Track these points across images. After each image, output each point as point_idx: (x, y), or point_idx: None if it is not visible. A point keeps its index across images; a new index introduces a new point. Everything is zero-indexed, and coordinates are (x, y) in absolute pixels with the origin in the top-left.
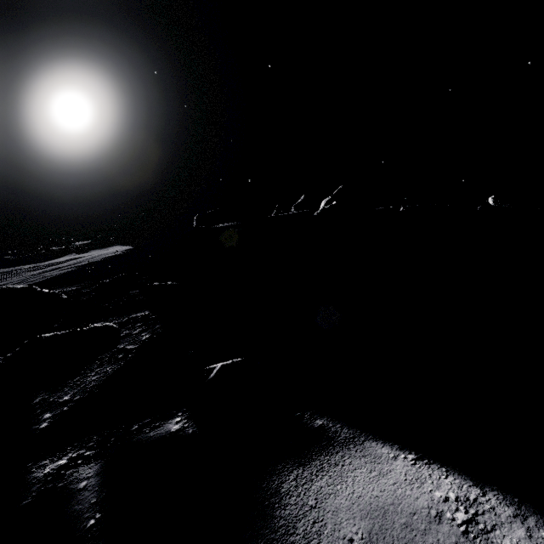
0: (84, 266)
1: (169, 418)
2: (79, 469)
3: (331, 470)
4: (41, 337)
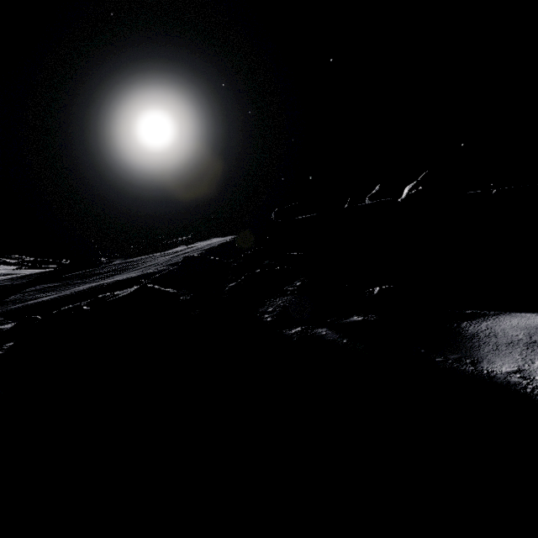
0: (209, 249)
1: (349, 317)
2: (314, 330)
3: (492, 320)
4: (254, 271)
